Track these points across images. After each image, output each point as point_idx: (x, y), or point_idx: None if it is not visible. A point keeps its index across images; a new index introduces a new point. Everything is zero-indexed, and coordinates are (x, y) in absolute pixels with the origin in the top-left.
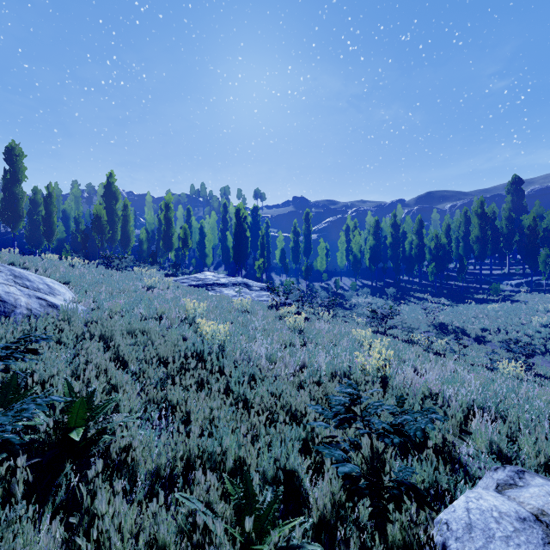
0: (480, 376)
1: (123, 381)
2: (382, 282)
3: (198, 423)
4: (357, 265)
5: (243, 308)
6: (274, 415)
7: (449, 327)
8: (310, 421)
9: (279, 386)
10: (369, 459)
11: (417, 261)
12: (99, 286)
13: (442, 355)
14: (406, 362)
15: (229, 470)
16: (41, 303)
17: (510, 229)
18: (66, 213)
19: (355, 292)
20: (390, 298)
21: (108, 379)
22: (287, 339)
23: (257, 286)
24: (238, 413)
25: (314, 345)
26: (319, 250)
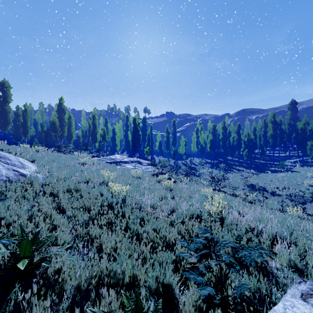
0: (277, 216)
1: (61, 223)
2: (217, 160)
3: (107, 250)
4: (202, 150)
5: (137, 175)
6: (155, 244)
7: (256, 186)
8: (178, 249)
9: (158, 224)
10: (217, 274)
11: (237, 148)
12: (52, 163)
13: (253, 203)
14: (233, 208)
15: (126, 284)
16: (15, 173)
17: (290, 130)
18: (36, 121)
19: (201, 166)
20: (222, 170)
21: (52, 221)
22: (163, 194)
23: (145, 163)
24: (133, 243)
25: (179, 198)
26: (181, 142)
